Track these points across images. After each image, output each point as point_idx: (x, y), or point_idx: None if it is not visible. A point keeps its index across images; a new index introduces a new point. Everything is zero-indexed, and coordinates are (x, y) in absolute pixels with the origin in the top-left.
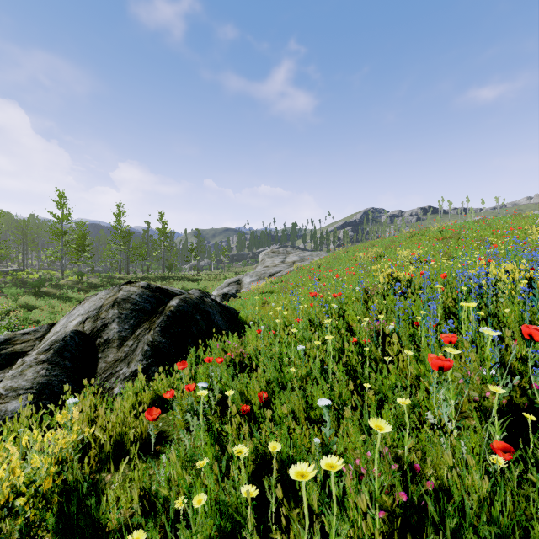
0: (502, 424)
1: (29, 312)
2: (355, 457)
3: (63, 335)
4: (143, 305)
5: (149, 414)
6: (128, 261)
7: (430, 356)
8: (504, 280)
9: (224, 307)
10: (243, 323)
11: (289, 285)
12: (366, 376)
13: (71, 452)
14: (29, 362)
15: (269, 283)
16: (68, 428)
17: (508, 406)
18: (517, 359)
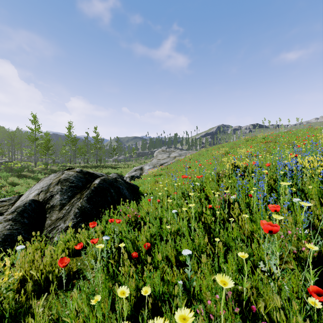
0: (313, 269)
1: (14, 187)
2: (207, 298)
3: (24, 202)
4: (77, 183)
5: (61, 262)
6: (75, 156)
7: (262, 222)
8: (307, 167)
9: (130, 184)
10: (142, 194)
11: (171, 171)
12: (217, 231)
13: (2, 291)
14: (0, 220)
15: (160, 169)
16: (14, 267)
17: (317, 256)
18: (320, 220)
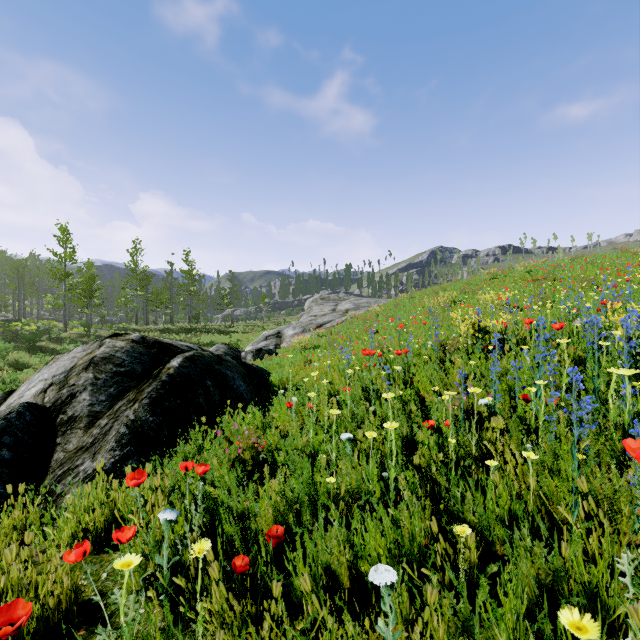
0: None
1: (19, 371)
2: None
3: (8, 411)
4: (131, 366)
5: (6, 616)
6: (147, 309)
7: None
8: None
9: (250, 368)
10: (275, 390)
11: (339, 339)
12: (458, 499)
13: None
14: None
15: (316, 336)
16: None
17: None
18: None
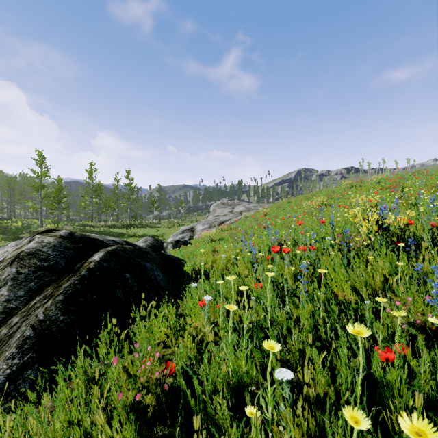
0: None
1: None
2: None
3: None
4: (55, 260)
5: None
6: (100, 211)
7: None
8: None
9: (167, 259)
10: (189, 277)
11: (238, 233)
12: None
13: None
14: None
15: (219, 230)
16: None
17: None
18: None
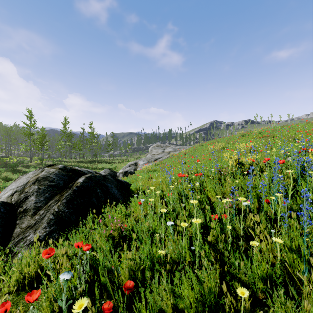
0: None
1: (7, 182)
2: None
3: None
4: (58, 182)
5: None
6: (71, 151)
7: None
8: None
9: (120, 182)
10: (133, 193)
11: (166, 166)
12: (236, 266)
13: None
14: None
15: (154, 165)
16: None
17: None
18: None
